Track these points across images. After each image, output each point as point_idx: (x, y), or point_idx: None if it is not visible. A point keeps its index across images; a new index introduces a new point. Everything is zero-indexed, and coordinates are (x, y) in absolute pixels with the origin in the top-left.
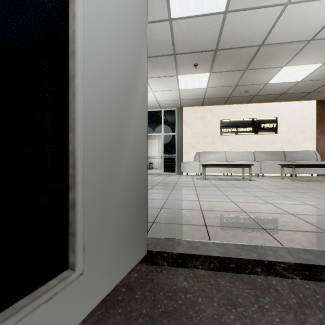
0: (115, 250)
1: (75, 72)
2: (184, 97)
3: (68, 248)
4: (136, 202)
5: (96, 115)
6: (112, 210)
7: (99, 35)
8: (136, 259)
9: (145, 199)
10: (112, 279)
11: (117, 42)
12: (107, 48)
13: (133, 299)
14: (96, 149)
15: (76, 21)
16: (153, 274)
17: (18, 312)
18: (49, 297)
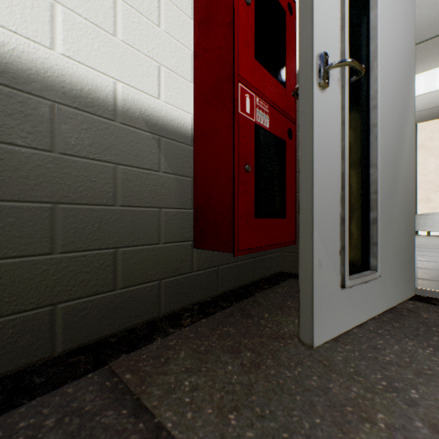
0: (393, 273)
1: (377, 121)
2: (422, 107)
3: (369, 254)
4: (406, 235)
5: (383, 151)
6: (392, 236)
7: (385, 84)
8: (406, 294)
9: (413, 236)
10: (391, 298)
11: (394, 82)
12: (389, 91)
13: (421, 317)
14: (383, 180)
15: (377, 82)
16: (435, 309)
17: (359, 278)
18: (368, 280)
